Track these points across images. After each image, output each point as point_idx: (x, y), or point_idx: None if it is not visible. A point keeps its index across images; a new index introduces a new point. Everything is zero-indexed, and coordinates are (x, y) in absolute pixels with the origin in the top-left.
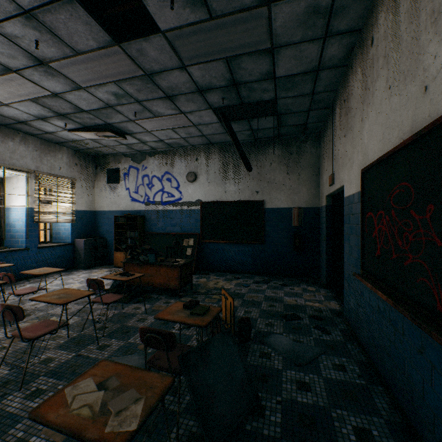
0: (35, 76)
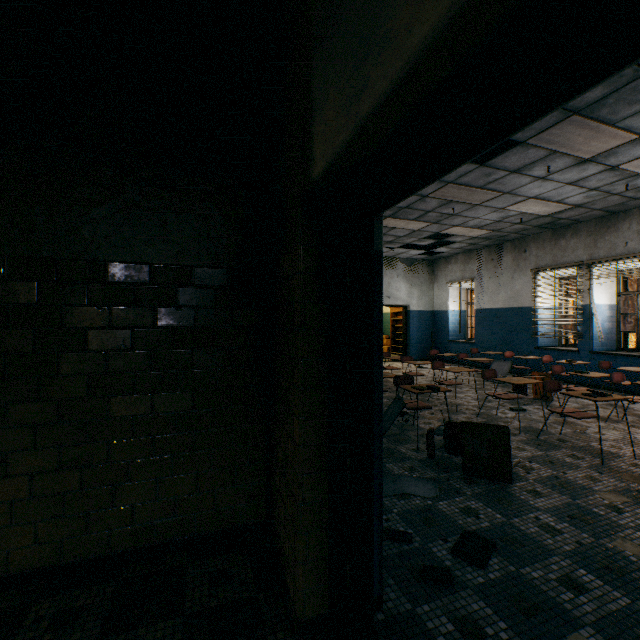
0: (619, 159)
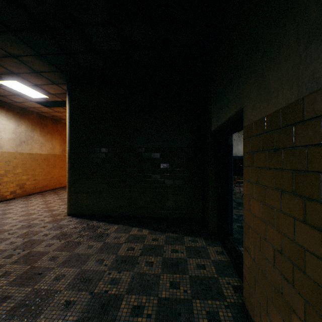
0: None
